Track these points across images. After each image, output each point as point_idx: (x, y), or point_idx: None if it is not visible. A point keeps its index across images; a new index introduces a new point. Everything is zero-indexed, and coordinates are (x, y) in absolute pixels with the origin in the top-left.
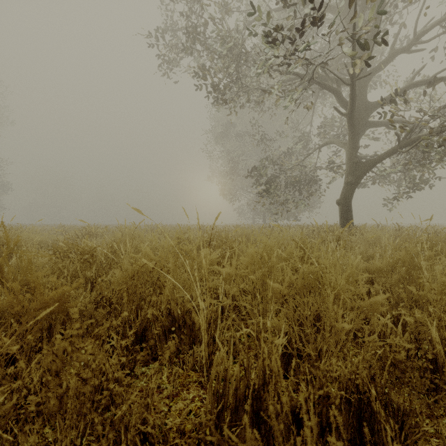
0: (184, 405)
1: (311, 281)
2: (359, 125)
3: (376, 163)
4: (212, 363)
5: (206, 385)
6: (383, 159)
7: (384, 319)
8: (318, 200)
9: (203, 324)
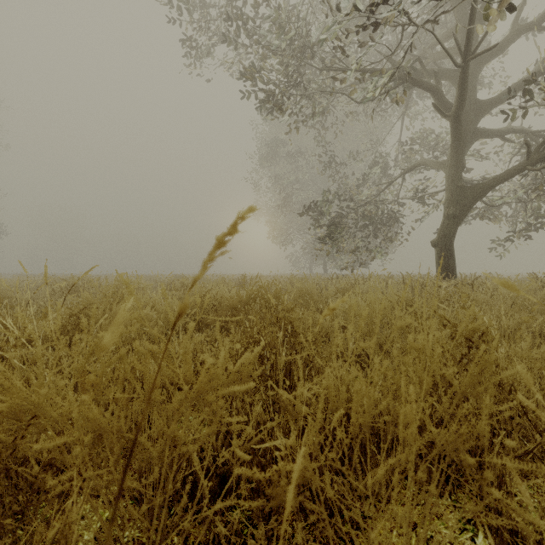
0: None
1: None
2: (466, 134)
3: (492, 187)
4: None
5: None
6: (502, 181)
7: None
8: (393, 243)
9: None
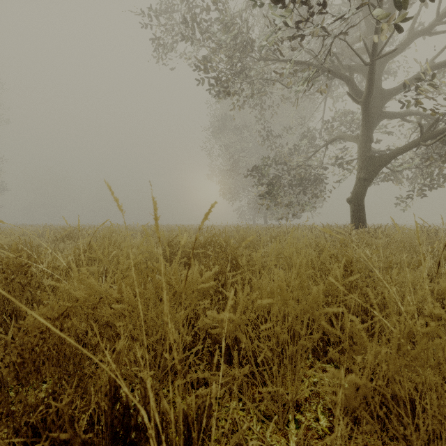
0: None
1: (414, 354)
2: (373, 115)
3: (393, 157)
4: None
5: None
6: (401, 153)
7: None
8: (320, 199)
9: None
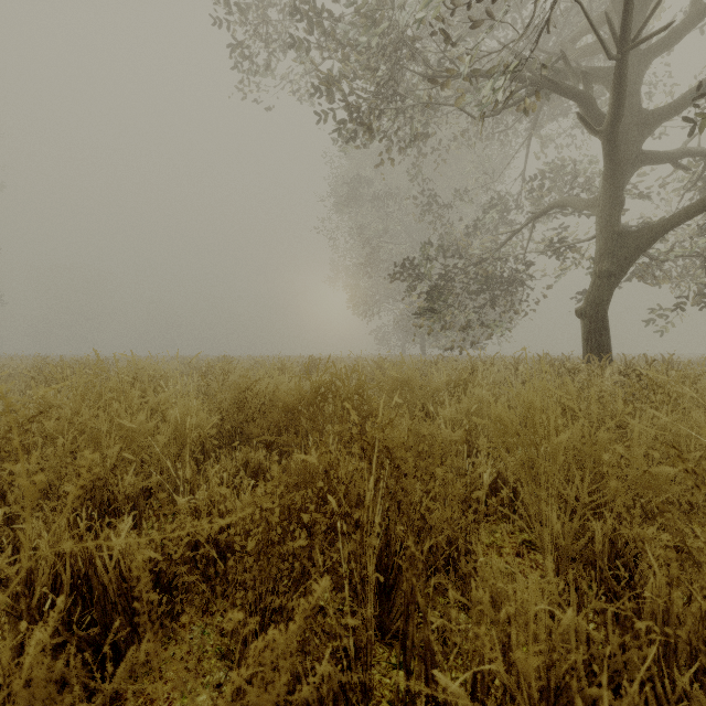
0: None
1: None
2: (626, 158)
3: (664, 232)
4: None
5: None
6: (680, 224)
7: None
8: (513, 314)
9: None
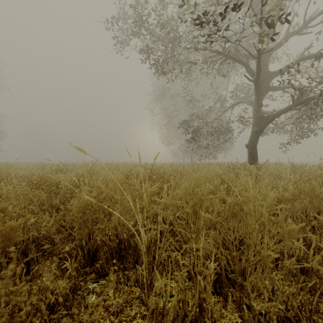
0: (127, 322)
1: (236, 210)
2: (263, 89)
3: (275, 117)
4: (152, 281)
5: (147, 301)
6: (281, 114)
7: (297, 243)
8: (230, 144)
9: (143, 250)
